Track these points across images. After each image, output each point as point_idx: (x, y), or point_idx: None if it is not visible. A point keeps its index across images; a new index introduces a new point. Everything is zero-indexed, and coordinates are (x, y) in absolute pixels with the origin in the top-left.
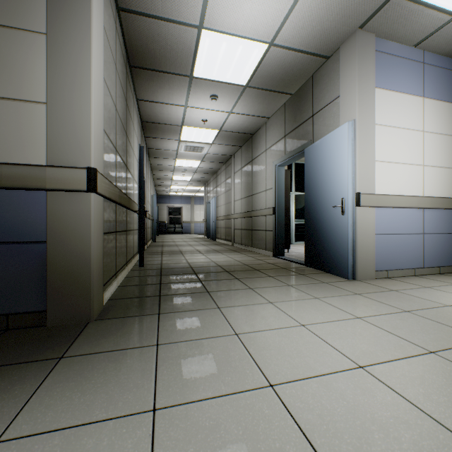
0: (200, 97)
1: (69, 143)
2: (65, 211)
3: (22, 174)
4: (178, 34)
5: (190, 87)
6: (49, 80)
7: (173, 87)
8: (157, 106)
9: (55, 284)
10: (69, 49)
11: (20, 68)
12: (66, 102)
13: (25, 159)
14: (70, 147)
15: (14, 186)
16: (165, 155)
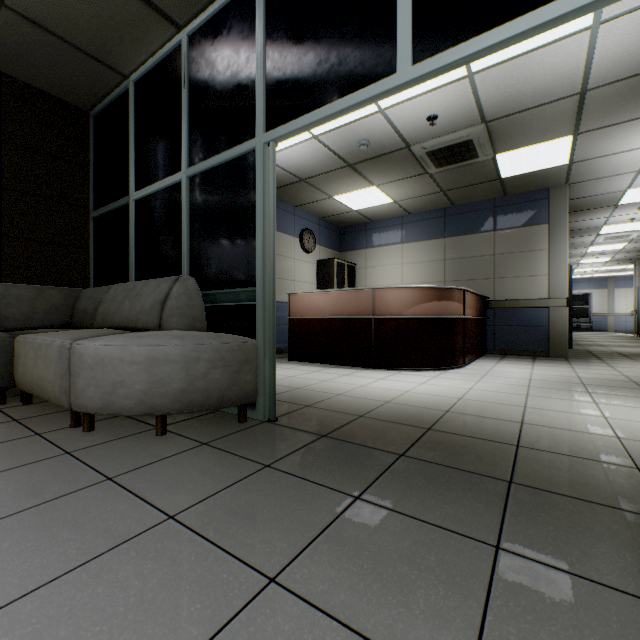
0: (625, 210)
1: (557, 289)
2: (555, 315)
3: (540, 302)
4: (606, 196)
5: (614, 209)
6: (549, 267)
7: (596, 212)
8: (577, 223)
9: (551, 342)
10: (557, 253)
11: (538, 264)
12: (556, 273)
13: (539, 296)
14: (557, 290)
15: (537, 306)
16: (575, 246)
